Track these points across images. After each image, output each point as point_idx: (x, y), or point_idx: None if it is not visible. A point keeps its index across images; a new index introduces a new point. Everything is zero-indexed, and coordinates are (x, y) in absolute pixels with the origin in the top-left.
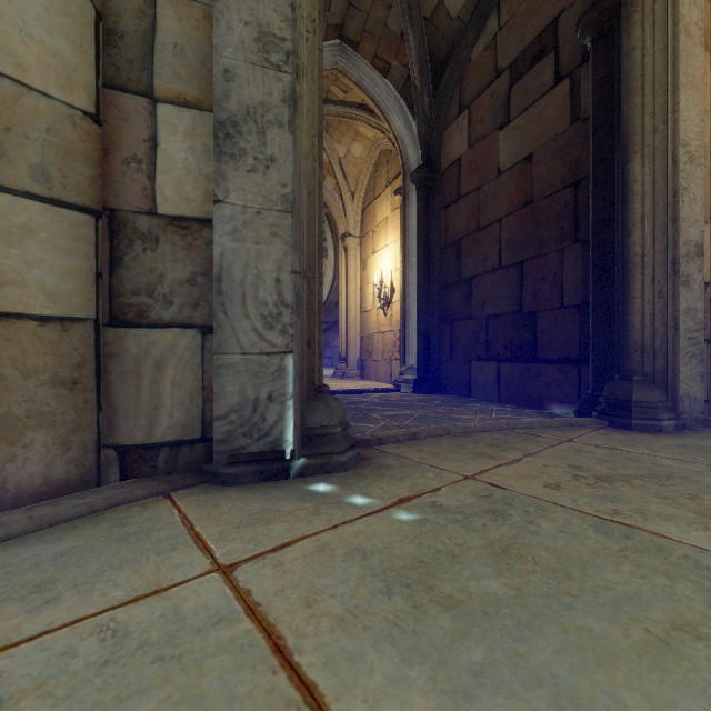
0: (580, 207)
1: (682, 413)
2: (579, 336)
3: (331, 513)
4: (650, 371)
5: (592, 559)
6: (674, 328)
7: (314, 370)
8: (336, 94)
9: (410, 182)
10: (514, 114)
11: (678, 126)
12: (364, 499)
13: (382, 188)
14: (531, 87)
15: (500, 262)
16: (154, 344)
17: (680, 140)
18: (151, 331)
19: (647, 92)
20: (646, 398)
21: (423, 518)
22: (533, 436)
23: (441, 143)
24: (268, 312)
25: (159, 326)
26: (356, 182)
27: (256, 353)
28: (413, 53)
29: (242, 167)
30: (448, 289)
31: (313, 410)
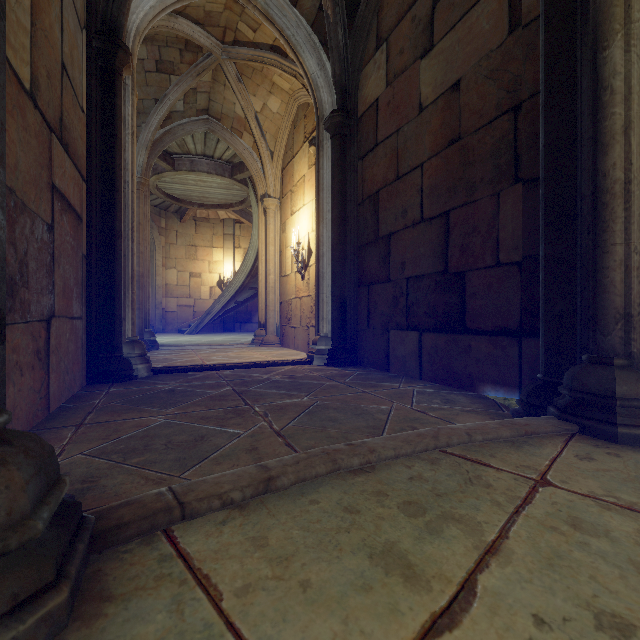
0: (521, 136)
1: None
2: (520, 300)
3: None
4: (637, 352)
5: None
6: None
7: None
8: (245, 34)
9: (324, 130)
10: (439, 37)
11: None
12: None
13: (300, 144)
14: None
15: (422, 214)
16: None
17: None
18: None
19: None
20: (636, 393)
21: None
22: (479, 465)
23: (358, 86)
24: None
25: None
26: (274, 141)
27: None
28: None
29: None
30: (365, 248)
31: None
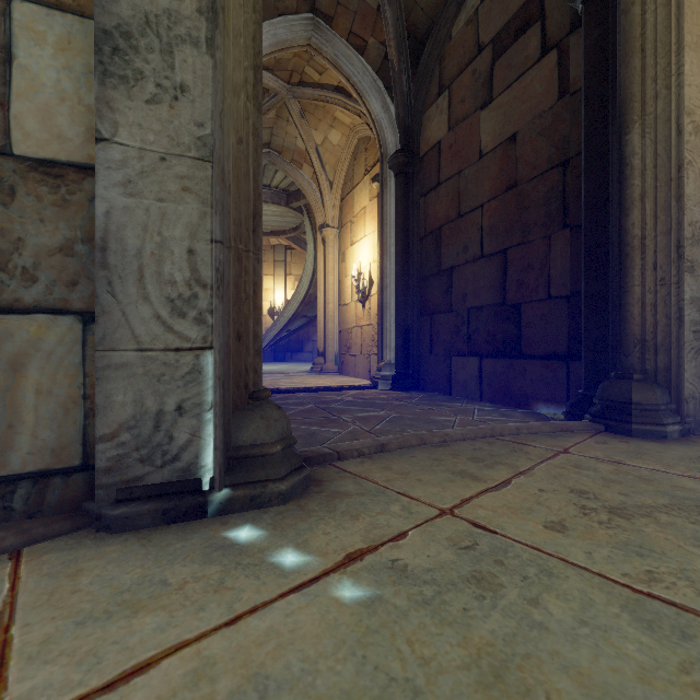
0: (569, 188)
1: (687, 417)
2: (568, 329)
3: (240, 588)
4: (651, 369)
5: (645, 695)
6: (679, 320)
7: (248, 371)
8: (311, 76)
9: (388, 168)
10: (497, 92)
11: (683, 90)
12: (298, 556)
13: (361, 176)
14: (515, 61)
15: (482, 251)
16: (9, 337)
17: (685, 107)
18: (3, 318)
19: (647, 53)
20: (647, 399)
21: (376, 595)
22: (522, 445)
23: (420, 127)
24: (177, 294)
25: (16, 311)
26: (334, 171)
27: (159, 349)
28: (391, 29)
29: (139, 95)
30: (427, 280)
31: (244, 423)
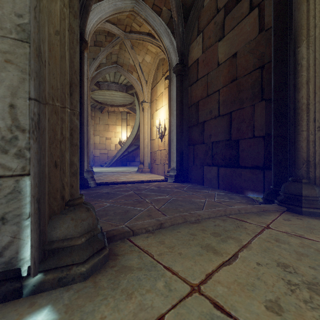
0: (264, 80)
1: None
2: (264, 153)
3: None
4: (312, 177)
5: None
6: None
7: (65, 187)
8: (135, 28)
9: (172, 72)
10: (227, 32)
11: None
12: None
13: (160, 77)
14: (236, 15)
15: (219, 113)
16: None
17: None
18: None
19: (310, 2)
20: (311, 194)
21: None
22: (242, 221)
23: (188, 52)
24: (0, 136)
25: None
26: (148, 75)
27: None
28: (173, 2)
29: None
30: (192, 128)
31: (58, 224)
